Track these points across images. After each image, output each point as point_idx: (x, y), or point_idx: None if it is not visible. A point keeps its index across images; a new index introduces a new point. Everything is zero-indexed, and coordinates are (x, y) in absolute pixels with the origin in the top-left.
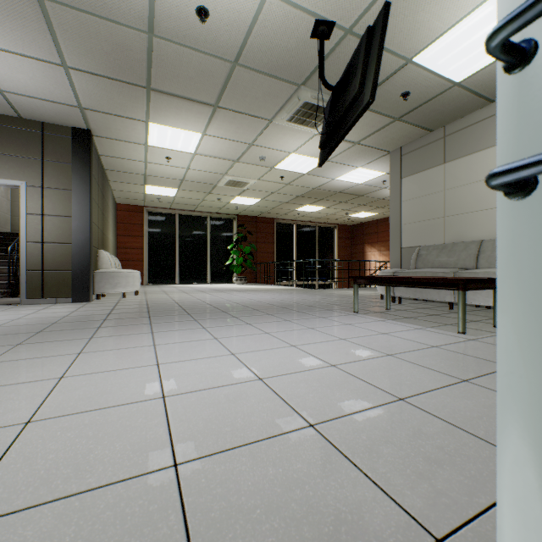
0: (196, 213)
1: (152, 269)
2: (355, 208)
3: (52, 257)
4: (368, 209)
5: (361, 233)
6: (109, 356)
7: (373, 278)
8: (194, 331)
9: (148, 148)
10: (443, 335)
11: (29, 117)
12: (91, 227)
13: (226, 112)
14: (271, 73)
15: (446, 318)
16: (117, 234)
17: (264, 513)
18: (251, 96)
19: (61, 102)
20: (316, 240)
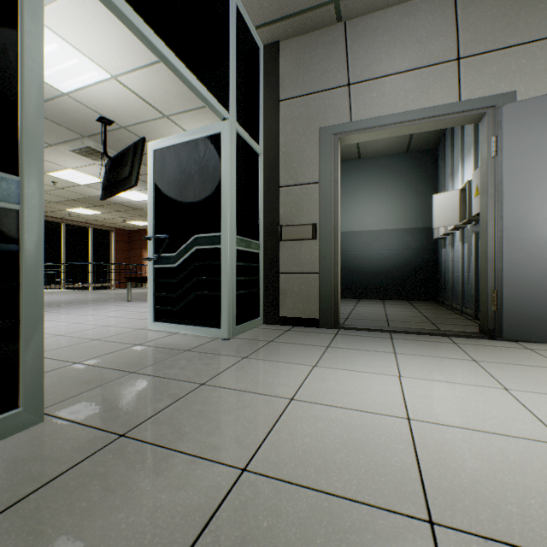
0: None
1: None
2: (133, 217)
3: None
4: (146, 220)
5: (139, 238)
6: None
7: (141, 278)
8: None
9: None
10: None
11: None
12: None
13: None
14: (60, 123)
15: None
16: None
17: (97, 333)
18: None
19: None
20: (91, 242)
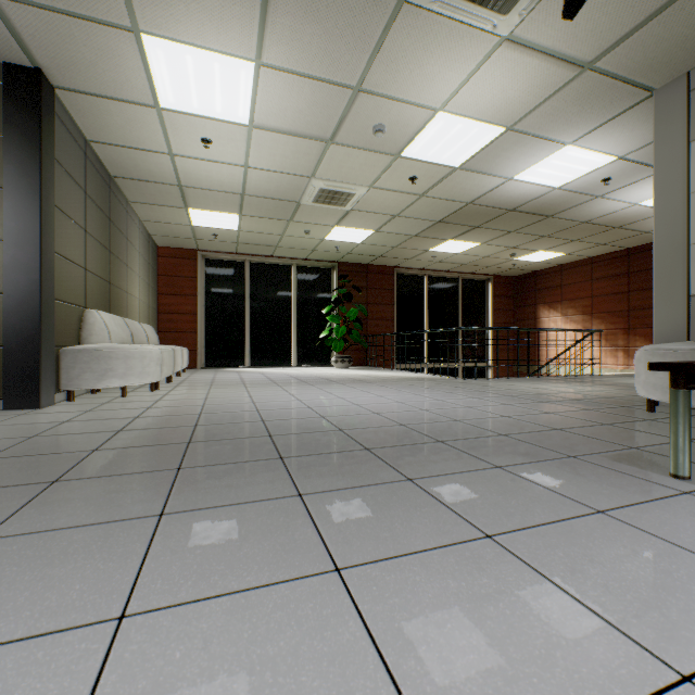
0: (276, 260)
1: (211, 345)
2: (529, 244)
3: None
4: (552, 245)
5: (531, 288)
6: None
7: None
8: (15, 689)
9: (164, 117)
10: None
11: None
12: (41, 261)
13: None
14: None
15: None
16: (158, 292)
17: None
18: None
19: None
20: (458, 301)
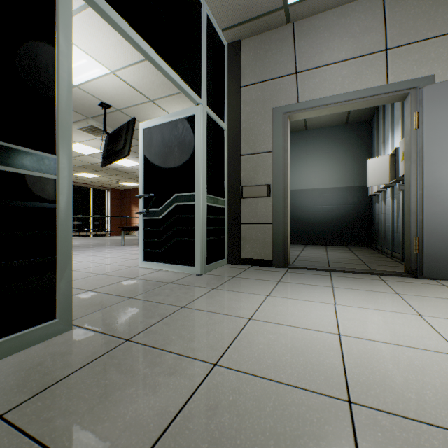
0: None
1: None
2: (124, 179)
3: None
4: (134, 181)
5: (129, 196)
6: None
7: (131, 227)
8: None
9: None
10: None
11: None
12: None
13: None
14: None
15: None
16: None
17: (101, 270)
18: None
19: None
20: (92, 199)
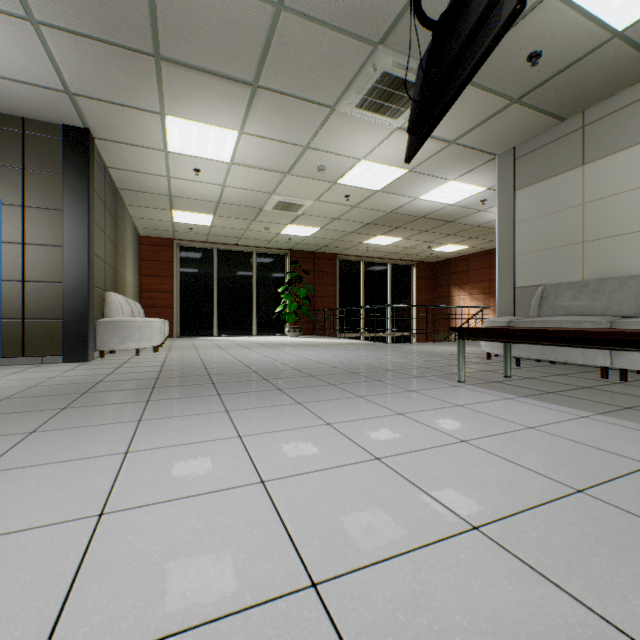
0: (239, 248)
1: (185, 318)
2: (440, 240)
3: (37, 301)
4: (458, 241)
5: (446, 272)
6: (22, 486)
7: (492, 330)
8: (208, 418)
9: (169, 156)
10: None
11: (3, 110)
12: (89, 260)
13: (270, 95)
14: (334, 22)
15: (613, 395)
16: (140, 273)
17: None
18: (304, 67)
19: (41, 85)
20: (389, 282)
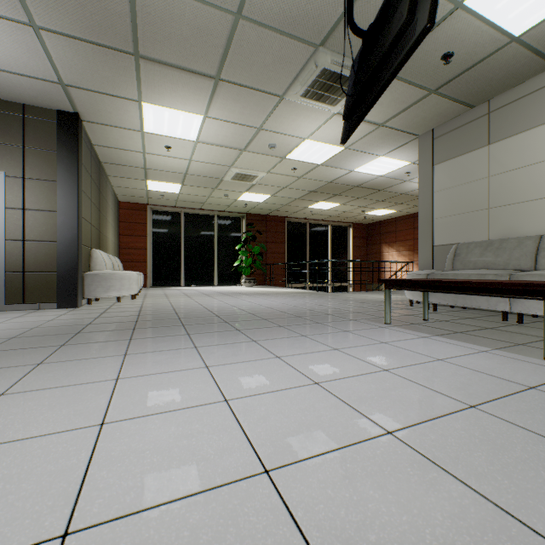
0: (203, 212)
1: (157, 271)
2: (372, 205)
3: (35, 257)
4: (387, 206)
5: (377, 232)
6: (38, 403)
7: (411, 281)
8: (181, 353)
9: (145, 135)
10: (528, 364)
11: (7, 98)
12: (78, 223)
13: (230, 86)
14: (283, 28)
15: (509, 334)
16: (119, 233)
17: None
18: (258, 64)
19: (39, 78)
20: (329, 240)
